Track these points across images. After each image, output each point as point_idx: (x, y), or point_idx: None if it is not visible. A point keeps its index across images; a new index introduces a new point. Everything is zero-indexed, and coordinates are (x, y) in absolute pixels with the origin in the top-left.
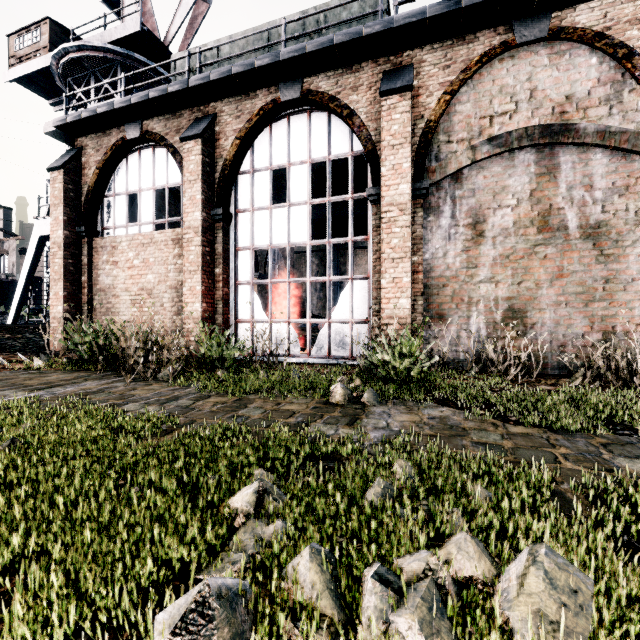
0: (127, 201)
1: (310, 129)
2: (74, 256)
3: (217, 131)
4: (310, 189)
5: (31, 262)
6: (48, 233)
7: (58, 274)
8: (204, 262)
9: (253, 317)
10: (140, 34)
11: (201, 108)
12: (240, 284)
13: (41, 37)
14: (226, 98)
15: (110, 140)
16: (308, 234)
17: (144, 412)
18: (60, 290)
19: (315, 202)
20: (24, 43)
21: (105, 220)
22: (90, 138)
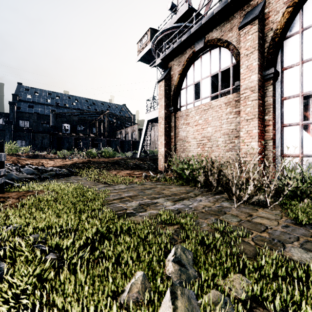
0: (193, 88)
1: None
2: (168, 123)
3: (266, 12)
4: None
5: (144, 131)
6: (150, 118)
7: (162, 132)
8: (258, 111)
9: (302, 152)
10: (187, 12)
11: (250, 3)
12: (286, 126)
13: (147, 37)
14: None
15: (185, 56)
16: None
17: None
18: (163, 140)
19: None
20: (142, 43)
21: (181, 102)
22: (175, 60)
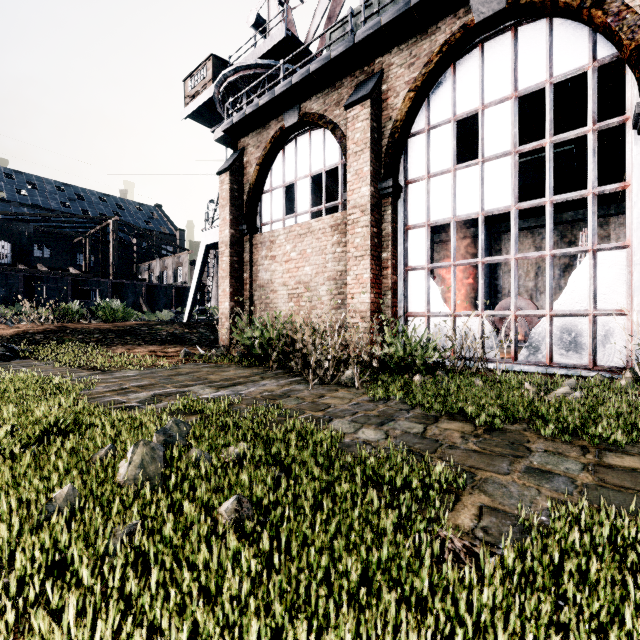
0: (283, 193)
1: (516, 51)
2: (238, 254)
3: (384, 90)
4: (516, 133)
5: (200, 268)
6: (212, 242)
7: (225, 272)
8: (372, 245)
9: (428, 310)
10: (284, 41)
11: (364, 69)
12: (411, 270)
13: (206, 73)
14: (396, 47)
15: (269, 133)
16: (513, 195)
17: (367, 439)
18: (227, 287)
19: (525, 149)
20: (195, 83)
21: (263, 216)
22: (251, 137)
